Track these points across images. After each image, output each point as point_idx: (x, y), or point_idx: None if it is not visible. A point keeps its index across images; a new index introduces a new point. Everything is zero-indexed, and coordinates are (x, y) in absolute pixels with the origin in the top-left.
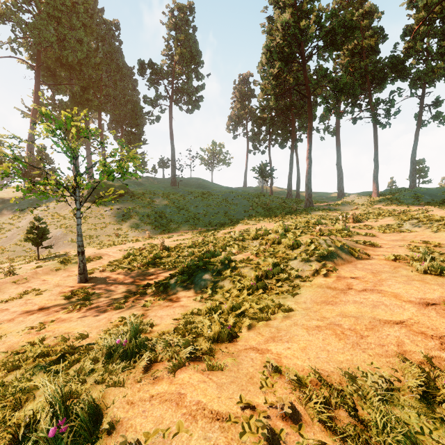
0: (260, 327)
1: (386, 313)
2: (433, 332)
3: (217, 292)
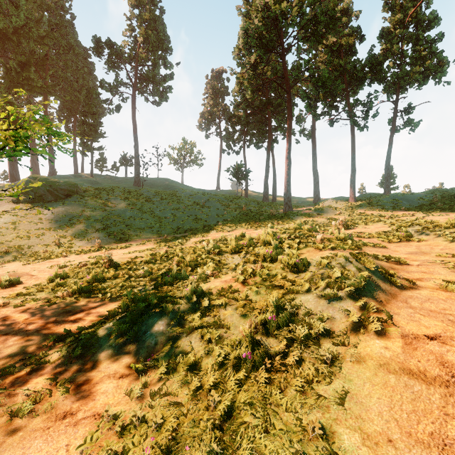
0: None
1: None
2: None
3: (177, 366)
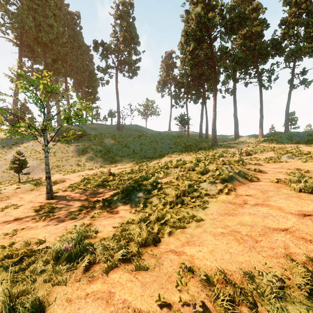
0: (178, 234)
1: (274, 222)
2: (311, 237)
3: (147, 206)
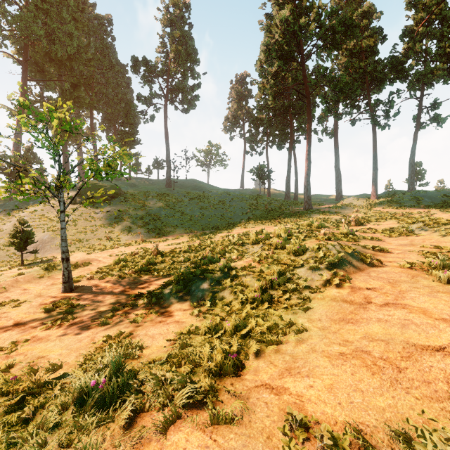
0: (271, 354)
1: (421, 336)
2: None
3: (217, 304)
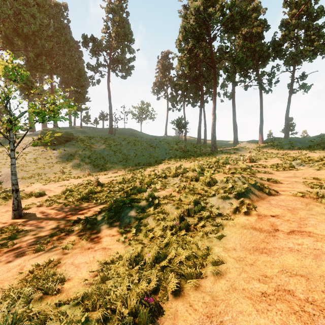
0: (190, 292)
1: None
2: None
3: (141, 230)
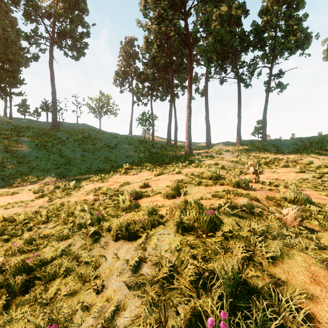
0: None
1: None
2: None
3: None
